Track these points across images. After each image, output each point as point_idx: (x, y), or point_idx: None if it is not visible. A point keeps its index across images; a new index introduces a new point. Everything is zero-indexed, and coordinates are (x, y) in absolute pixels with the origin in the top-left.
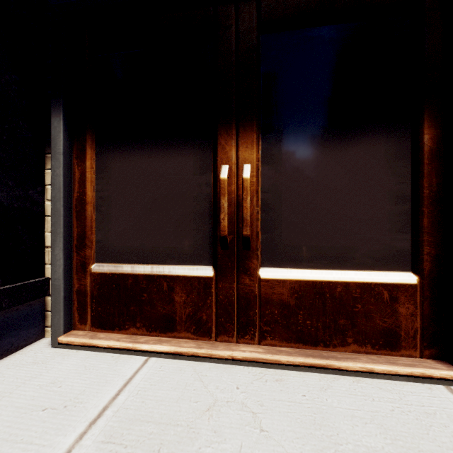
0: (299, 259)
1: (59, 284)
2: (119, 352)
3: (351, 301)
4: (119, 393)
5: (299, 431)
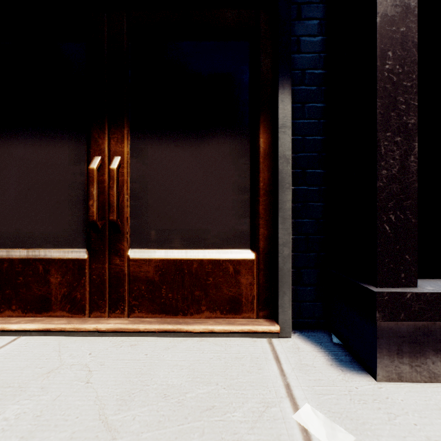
0: (162, 241)
1: None
2: None
3: (205, 275)
4: None
5: (120, 380)
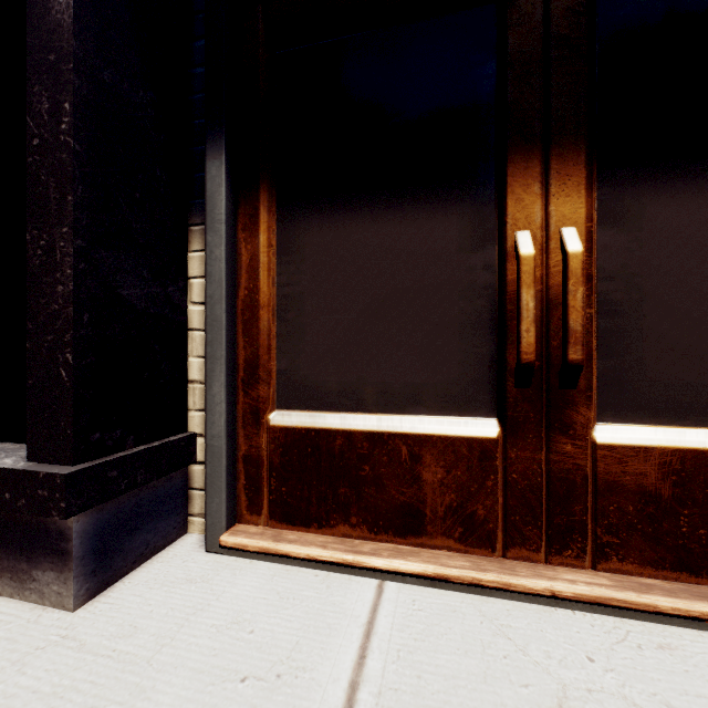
0: (680, 408)
1: (219, 444)
2: (326, 567)
3: None
4: (364, 654)
5: None
